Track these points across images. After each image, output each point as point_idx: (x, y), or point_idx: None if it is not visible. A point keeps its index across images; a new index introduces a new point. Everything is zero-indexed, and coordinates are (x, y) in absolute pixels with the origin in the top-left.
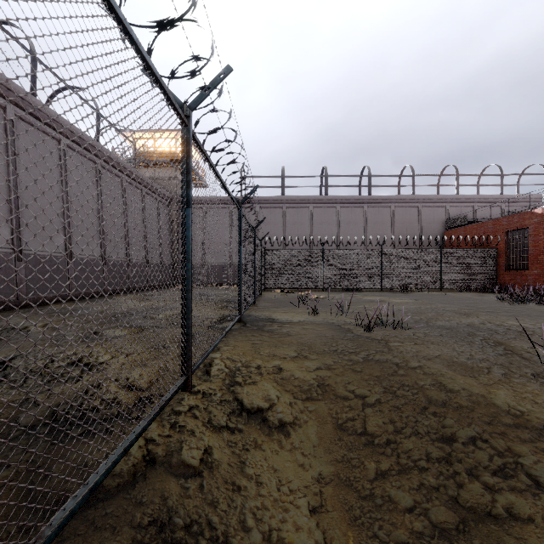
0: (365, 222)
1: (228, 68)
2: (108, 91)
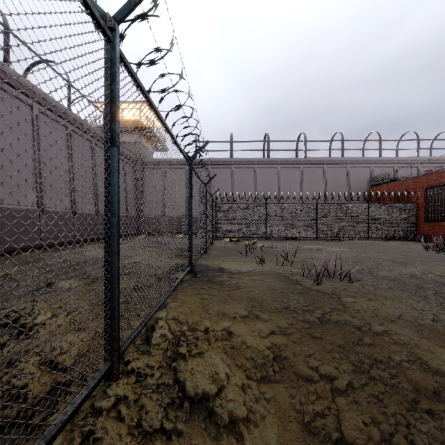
0: (301, 180)
1: None
2: None
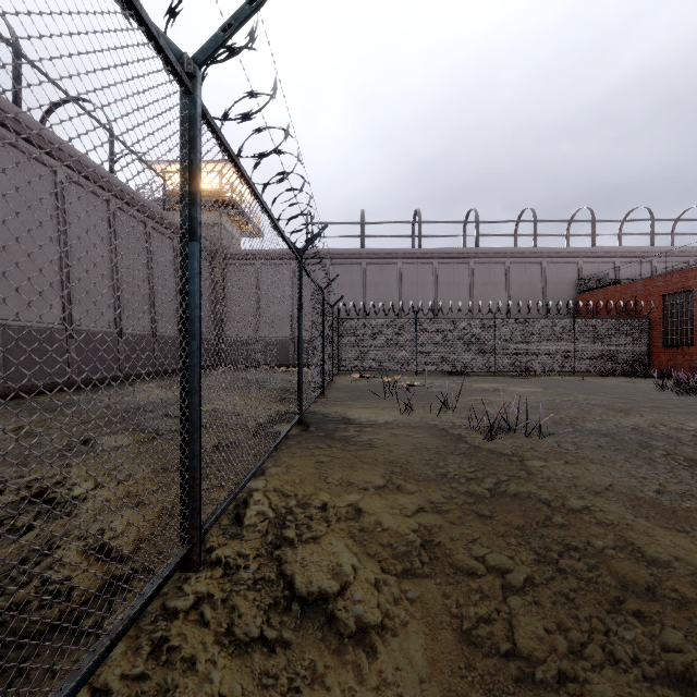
0: (471, 283)
1: None
2: None
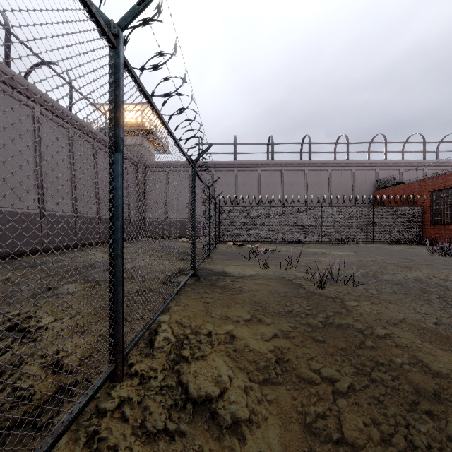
0: (305, 183)
1: None
2: None
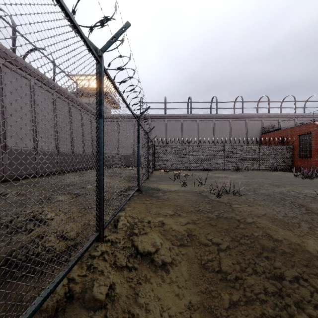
0: (214, 129)
1: (127, 23)
2: (28, 23)
